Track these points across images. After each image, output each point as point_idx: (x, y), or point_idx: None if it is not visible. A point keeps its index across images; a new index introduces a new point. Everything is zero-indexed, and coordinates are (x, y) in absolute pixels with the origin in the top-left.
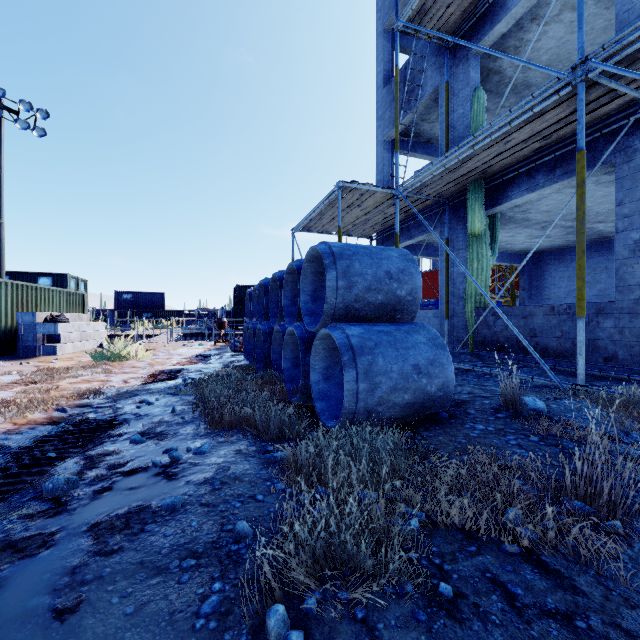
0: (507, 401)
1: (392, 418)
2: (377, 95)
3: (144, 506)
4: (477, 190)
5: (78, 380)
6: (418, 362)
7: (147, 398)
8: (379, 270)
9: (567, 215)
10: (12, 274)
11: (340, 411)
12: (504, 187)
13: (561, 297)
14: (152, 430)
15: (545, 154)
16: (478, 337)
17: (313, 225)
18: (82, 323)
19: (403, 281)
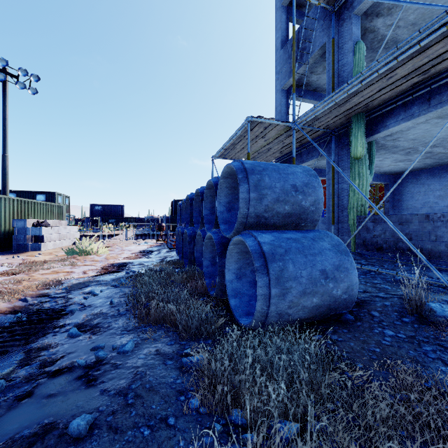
0: (411, 305)
1: (300, 319)
2: (276, 55)
3: (52, 425)
4: (360, 121)
5: (49, 271)
6: (325, 267)
7: (94, 289)
8: (286, 184)
9: (429, 142)
10: (18, 192)
11: (251, 307)
12: (382, 118)
13: (418, 207)
14: (90, 322)
15: (420, 89)
16: (359, 239)
17: (228, 153)
18: (60, 227)
19: (307, 193)
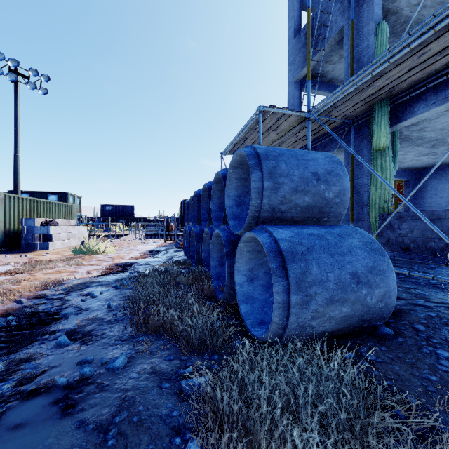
0: None
1: (326, 331)
2: (288, 45)
3: None
4: (383, 108)
5: (52, 271)
6: (356, 270)
7: (94, 290)
8: (306, 171)
9: None
10: (31, 193)
11: (265, 315)
12: (409, 104)
13: (442, 205)
14: (83, 328)
15: None
16: (382, 238)
17: (237, 149)
18: (69, 226)
19: (331, 182)
